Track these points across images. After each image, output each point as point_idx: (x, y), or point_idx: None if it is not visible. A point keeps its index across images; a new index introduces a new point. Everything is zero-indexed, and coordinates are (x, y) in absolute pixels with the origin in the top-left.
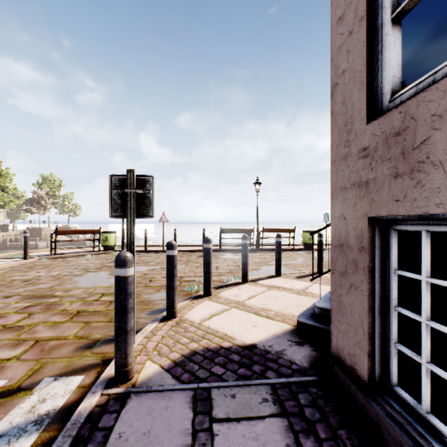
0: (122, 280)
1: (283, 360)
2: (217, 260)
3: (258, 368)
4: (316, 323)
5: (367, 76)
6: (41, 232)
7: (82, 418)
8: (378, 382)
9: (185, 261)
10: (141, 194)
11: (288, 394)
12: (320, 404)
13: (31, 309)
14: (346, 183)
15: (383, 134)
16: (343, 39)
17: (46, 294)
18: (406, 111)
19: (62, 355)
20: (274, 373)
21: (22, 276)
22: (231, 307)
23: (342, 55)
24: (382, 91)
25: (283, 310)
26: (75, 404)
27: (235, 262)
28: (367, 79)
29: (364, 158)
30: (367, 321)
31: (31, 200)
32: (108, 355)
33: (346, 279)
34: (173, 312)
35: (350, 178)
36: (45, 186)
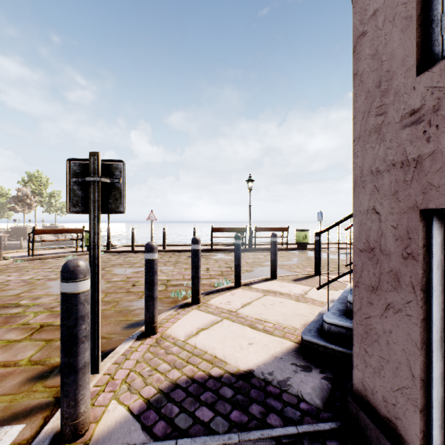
0: (70, 299)
1: (289, 394)
2: (208, 261)
3: (256, 409)
4: (325, 342)
5: (418, 6)
6: (26, 231)
7: None
8: None
9: (174, 262)
10: (108, 184)
11: None
12: None
13: None
14: (378, 164)
15: None
16: None
17: (9, 303)
18: None
19: (4, 390)
20: (279, 417)
21: None
22: (222, 318)
23: None
24: (443, 25)
25: (282, 321)
26: None
27: (226, 263)
28: (417, 10)
29: (414, 124)
30: (418, 361)
31: (15, 198)
32: None
33: (380, 296)
34: (153, 327)
35: (386, 157)
36: (31, 183)
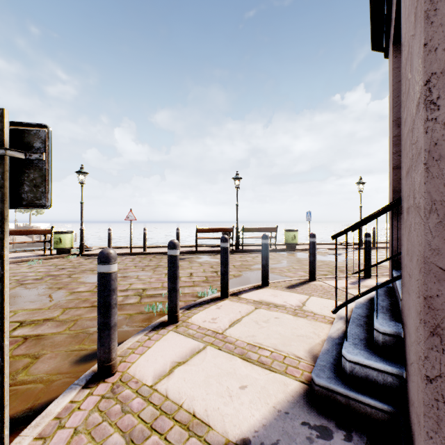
0: None
1: None
2: (192, 265)
3: None
4: (348, 391)
5: None
6: None
7: None
8: None
9: (153, 266)
10: (23, 161)
11: None
12: None
13: None
14: None
15: None
16: None
17: None
18: None
19: None
20: None
21: None
22: (206, 345)
23: None
24: None
25: (281, 347)
26: None
27: (212, 266)
28: None
29: None
30: None
31: None
32: None
33: None
34: (109, 366)
35: None
36: None
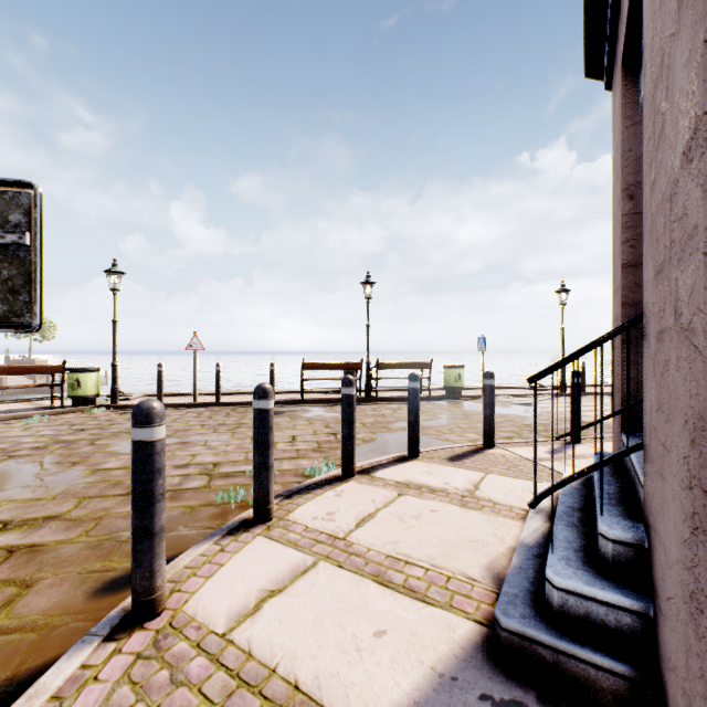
0: None
1: None
2: (295, 423)
3: None
4: (557, 640)
5: None
6: None
7: None
8: None
9: (232, 426)
10: None
11: None
12: None
13: None
14: None
15: None
16: None
17: None
18: None
19: None
20: None
21: None
22: (317, 559)
23: None
24: None
25: (441, 561)
26: None
27: (328, 425)
28: None
29: None
30: None
31: None
32: None
33: None
34: (151, 602)
35: None
36: None
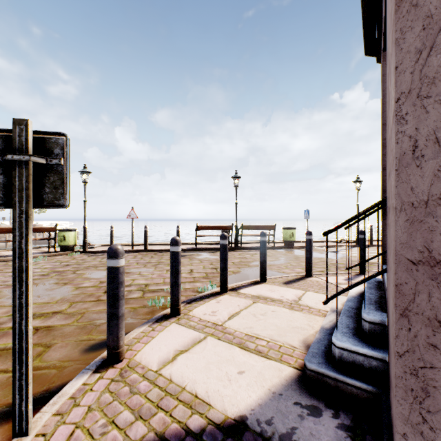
0: None
1: None
2: (192, 262)
3: None
4: (337, 374)
5: None
6: None
7: None
8: None
9: (155, 263)
10: (44, 166)
11: None
12: None
13: None
14: None
15: None
16: None
17: None
18: None
19: None
20: None
21: None
22: (206, 335)
23: None
24: None
25: (277, 337)
26: None
27: (212, 263)
28: None
29: None
30: None
31: None
32: None
33: None
34: (117, 353)
35: None
36: None
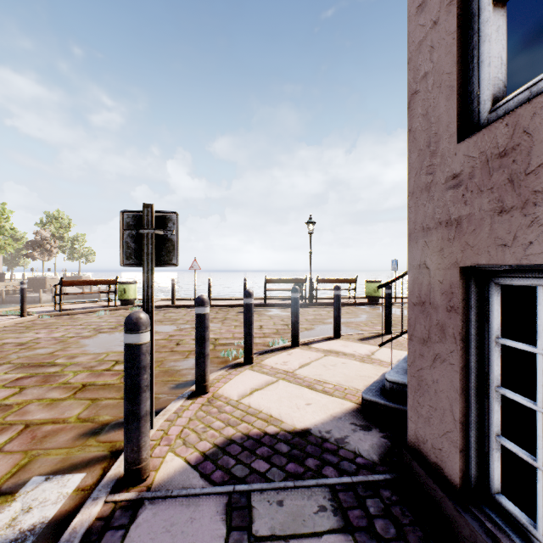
0: (134, 349)
1: (346, 450)
2: (261, 318)
3: (312, 462)
4: (386, 401)
5: (459, 79)
6: (45, 282)
7: (77, 538)
8: (473, 487)
9: (221, 319)
10: (161, 236)
11: (352, 499)
12: (396, 514)
13: (23, 382)
14: (428, 221)
15: (481, 155)
16: (424, 32)
17: (45, 362)
18: (515, 123)
19: (58, 444)
20: (334, 469)
21: (16, 338)
22: (278, 379)
23: (423, 53)
24: (479, 99)
25: (343, 382)
26: (71, 515)
27: (283, 320)
28: (458, 82)
29: (455, 188)
30: (458, 406)
31: (32, 242)
32: (119, 445)
33: (429, 347)
34: (204, 386)
35: (434, 215)
36: (51, 225)
